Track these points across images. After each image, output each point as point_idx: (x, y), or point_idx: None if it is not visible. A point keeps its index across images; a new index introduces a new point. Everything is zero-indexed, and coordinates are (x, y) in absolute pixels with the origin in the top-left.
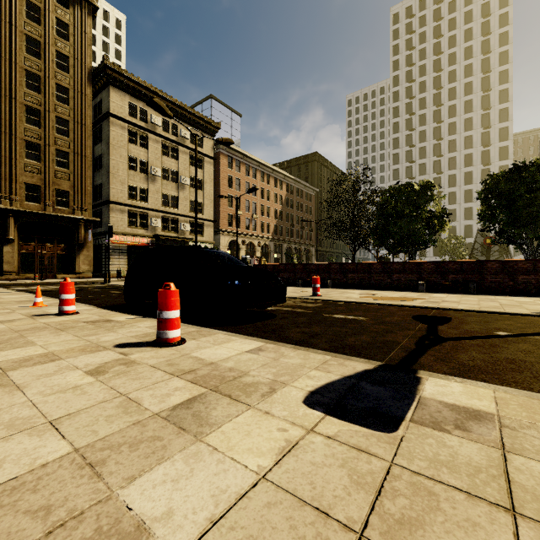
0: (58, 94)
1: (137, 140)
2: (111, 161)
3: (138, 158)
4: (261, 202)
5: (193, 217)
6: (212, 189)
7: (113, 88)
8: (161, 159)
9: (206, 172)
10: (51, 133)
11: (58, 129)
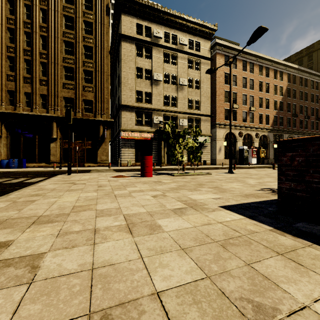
0: (86, 28)
1: (142, 53)
2: (122, 73)
3: (144, 68)
4: (258, 95)
5: (191, 113)
6: (208, 87)
7: (124, 14)
8: (162, 66)
9: (203, 73)
10: (81, 58)
11: (86, 55)
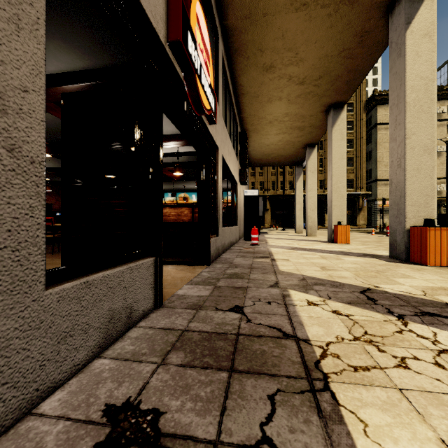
0: (348, 126)
1: None
2: (378, 154)
3: None
4: None
5: None
6: None
7: (379, 106)
8: None
9: None
10: None
11: (348, 146)
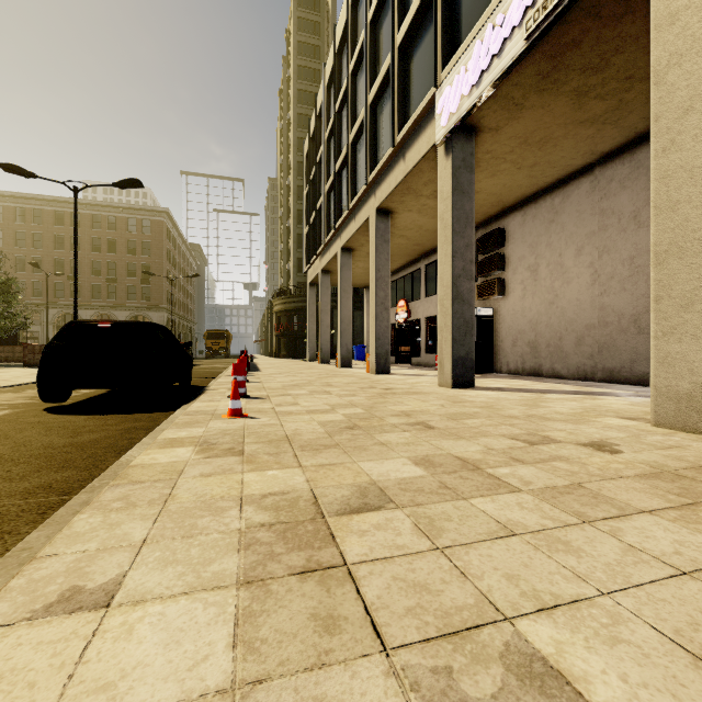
0: None
1: None
2: None
3: None
4: None
5: None
6: None
7: None
8: None
9: None
10: None
11: None
